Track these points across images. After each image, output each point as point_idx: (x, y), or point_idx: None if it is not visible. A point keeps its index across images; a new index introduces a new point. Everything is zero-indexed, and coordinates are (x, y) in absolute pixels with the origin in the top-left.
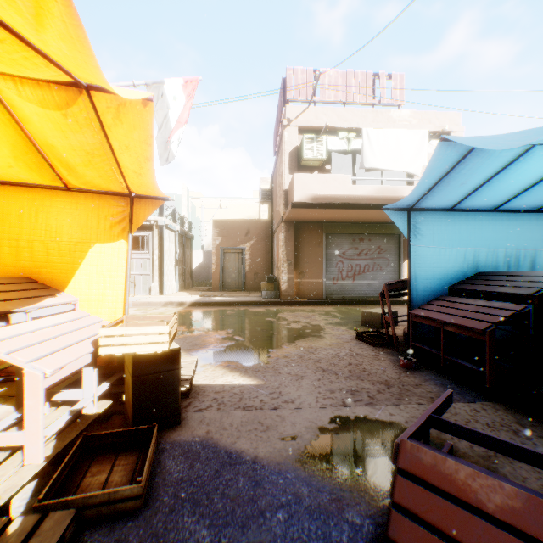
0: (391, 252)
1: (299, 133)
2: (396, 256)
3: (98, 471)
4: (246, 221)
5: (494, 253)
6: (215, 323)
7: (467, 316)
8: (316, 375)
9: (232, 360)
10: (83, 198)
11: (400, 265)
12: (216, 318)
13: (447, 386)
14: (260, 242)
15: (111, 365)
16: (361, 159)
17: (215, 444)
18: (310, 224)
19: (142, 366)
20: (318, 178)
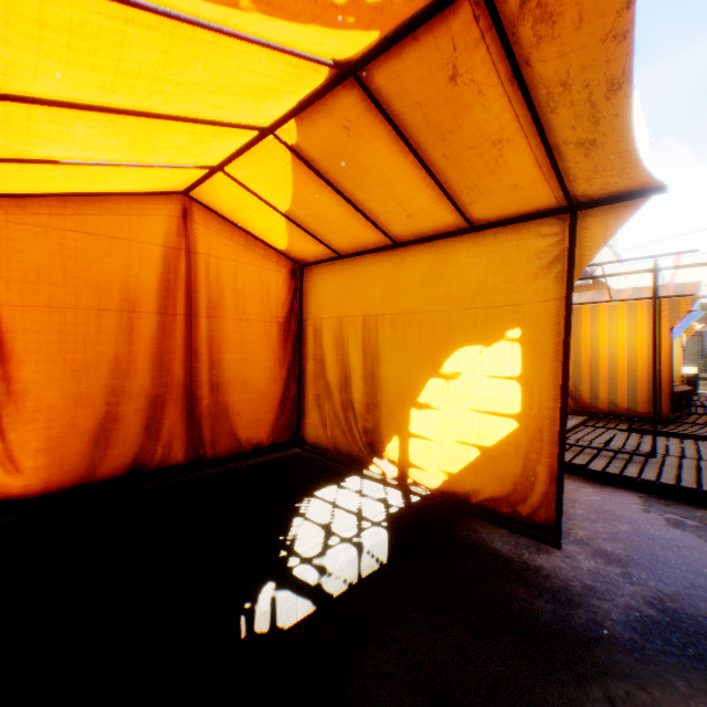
0: None
1: None
2: None
3: None
4: (705, 305)
5: None
6: None
7: None
8: None
9: None
10: None
11: None
12: None
13: None
14: None
15: None
16: None
17: None
18: None
19: (686, 377)
20: None
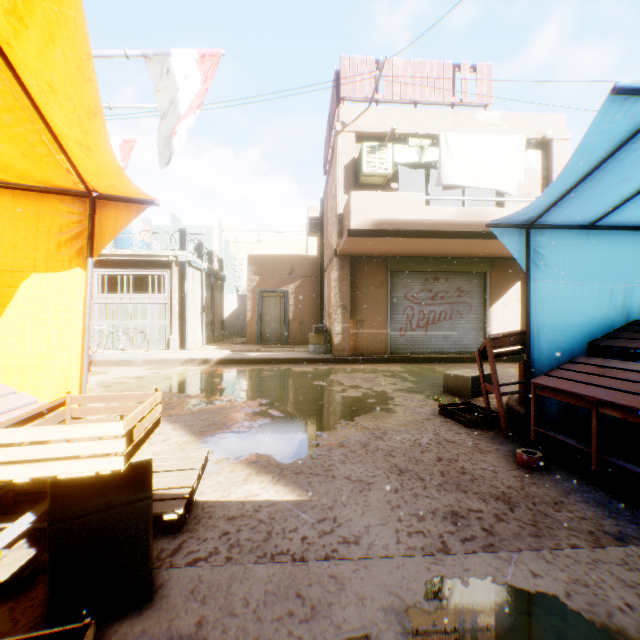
0: (474, 295)
1: (357, 142)
2: (481, 300)
3: None
4: (290, 257)
5: None
6: (245, 389)
7: None
8: (390, 481)
9: (262, 451)
10: (11, 198)
11: (485, 311)
12: (248, 382)
13: (606, 505)
14: (308, 283)
15: None
16: (438, 173)
17: None
18: (371, 259)
19: (73, 501)
20: (382, 198)
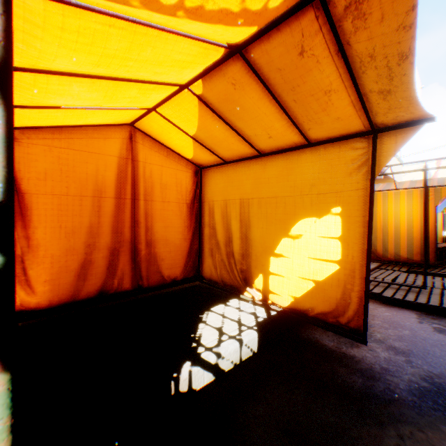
0: None
1: None
2: None
3: None
4: None
5: None
6: None
7: None
8: None
9: None
10: None
11: None
12: None
13: None
14: None
15: None
16: None
17: None
18: None
19: (444, 238)
20: None
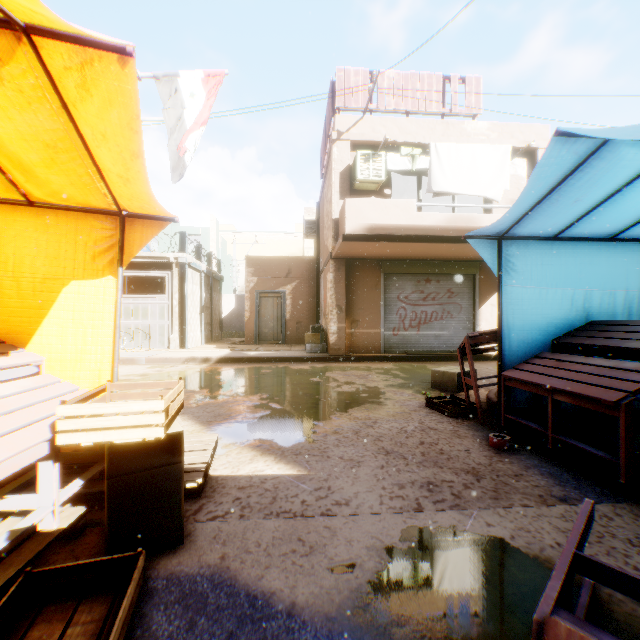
0: (464, 296)
1: (352, 149)
2: (470, 301)
3: (42, 636)
4: (287, 259)
5: (610, 295)
6: (246, 385)
7: (587, 380)
8: (377, 460)
9: (264, 437)
10: (54, 216)
11: (474, 312)
12: (248, 378)
13: (558, 477)
14: (304, 284)
15: (92, 451)
16: (429, 180)
17: (232, 579)
18: (366, 262)
19: (125, 461)
20: (376, 204)
